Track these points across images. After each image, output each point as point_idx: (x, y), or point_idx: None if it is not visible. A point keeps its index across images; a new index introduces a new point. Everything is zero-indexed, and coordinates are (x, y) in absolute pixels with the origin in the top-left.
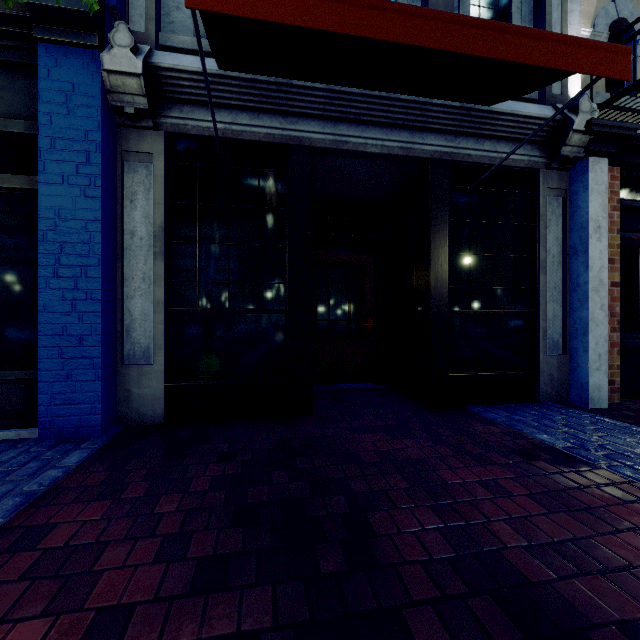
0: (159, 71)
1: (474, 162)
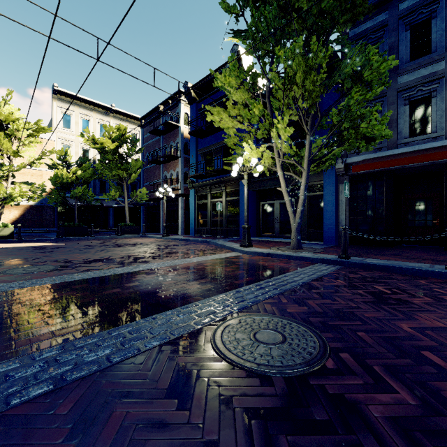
0: (347, 164)
1: None
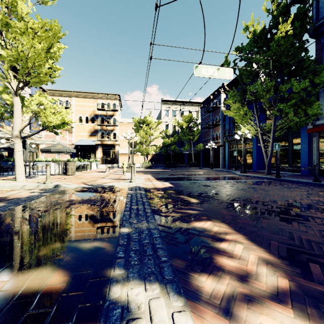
0: (316, 125)
1: None
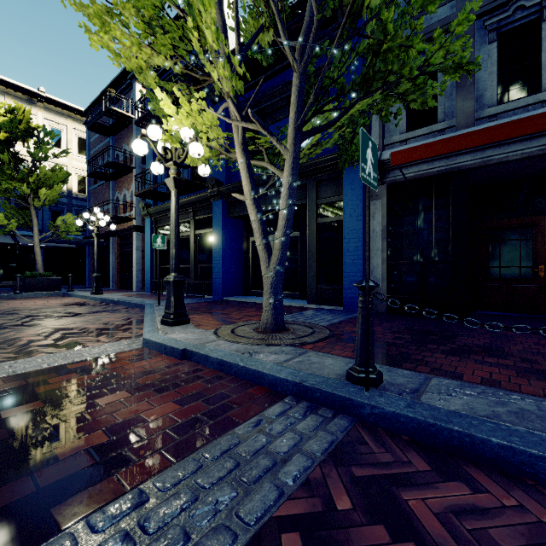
0: (384, 161)
1: None
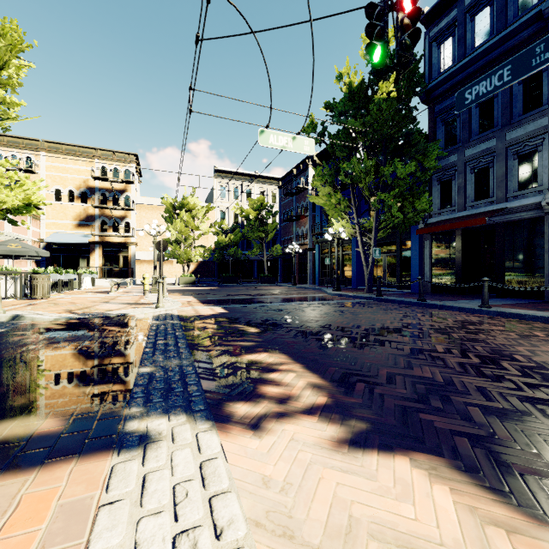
0: (428, 224)
1: (513, 221)
